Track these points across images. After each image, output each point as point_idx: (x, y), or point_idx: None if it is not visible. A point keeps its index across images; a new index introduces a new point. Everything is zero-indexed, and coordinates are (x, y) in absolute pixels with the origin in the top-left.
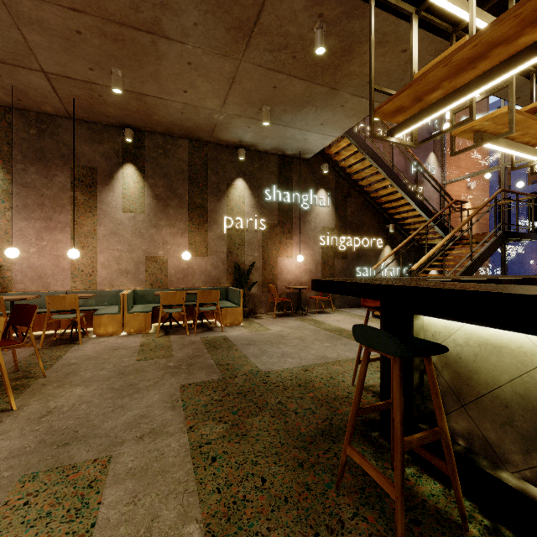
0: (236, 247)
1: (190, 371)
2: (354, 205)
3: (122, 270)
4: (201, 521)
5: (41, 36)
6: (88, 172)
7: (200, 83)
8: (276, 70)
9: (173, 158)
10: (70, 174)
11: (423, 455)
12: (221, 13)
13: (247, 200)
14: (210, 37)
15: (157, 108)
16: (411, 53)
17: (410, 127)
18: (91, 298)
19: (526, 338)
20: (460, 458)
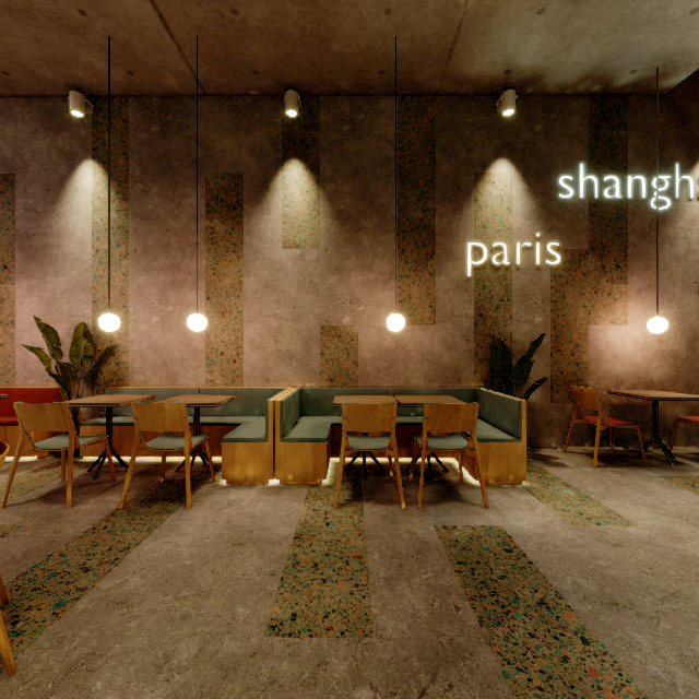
0: (493, 304)
1: None
2: None
3: (283, 353)
4: None
5: None
6: (231, 183)
7: None
8: None
9: (368, 137)
10: (204, 191)
11: None
12: None
13: (518, 205)
14: None
15: (337, 14)
16: None
17: None
18: (233, 401)
19: None
20: None
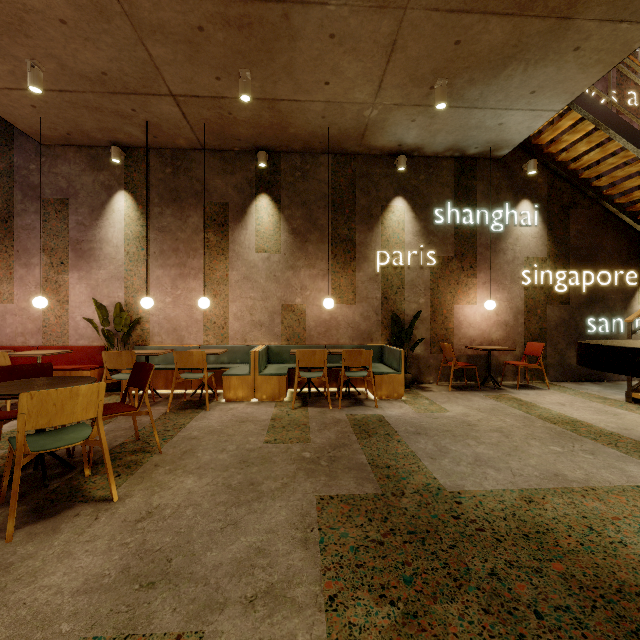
0: (393, 290)
1: (333, 471)
2: (582, 219)
3: (256, 322)
4: None
5: (165, 47)
6: (220, 209)
7: (346, 65)
8: (462, 9)
9: (312, 180)
10: (202, 214)
11: None
12: None
13: (409, 227)
14: None
15: (293, 117)
16: None
17: None
18: (223, 354)
19: None
20: None
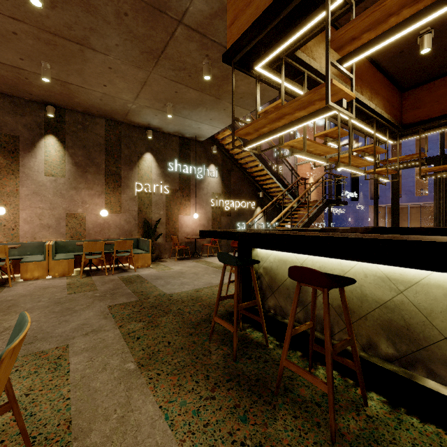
0: (145, 206)
1: (114, 297)
2: (235, 177)
3: (44, 225)
4: (135, 361)
5: None
6: (10, 139)
7: (117, 81)
8: (177, 81)
9: (91, 133)
10: None
11: (252, 317)
12: (137, 42)
13: (155, 170)
14: (128, 54)
15: (79, 94)
16: (256, 99)
17: (253, 144)
18: (13, 249)
19: (294, 255)
20: (270, 318)
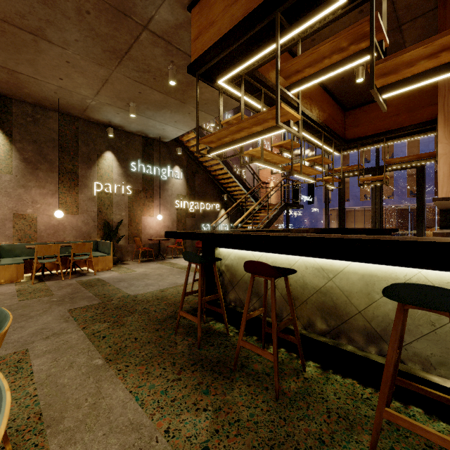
0: (105, 207)
1: (74, 301)
2: (200, 179)
3: None
4: (102, 357)
5: None
6: None
7: (76, 76)
8: (141, 82)
9: (43, 127)
10: None
11: (214, 309)
12: (100, 40)
13: (116, 170)
14: (88, 51)
15: (29, 84)
16: (219, 110)
17: (216, 152)
18: None
19: (251, 253)
20: (231, 310)
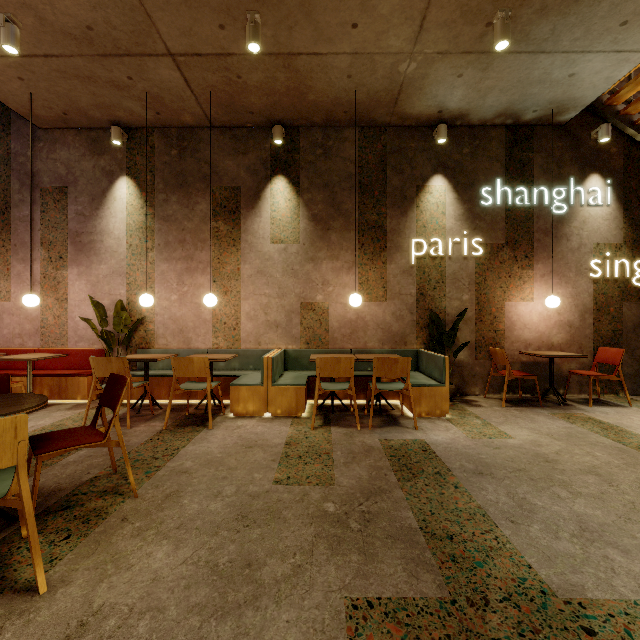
0: (431, 285)
1: (368, 543)
2: None
3: (271, 322)
4: None
5: None
6: (231, 194)
7: None
8: None
9: (336, 158)
10: (211, 200)
11: None
12: None
13: (450, 209)
14: None
15: (313, 78)
16: None
17: None
18: (234, 359)
19: None
20: None
